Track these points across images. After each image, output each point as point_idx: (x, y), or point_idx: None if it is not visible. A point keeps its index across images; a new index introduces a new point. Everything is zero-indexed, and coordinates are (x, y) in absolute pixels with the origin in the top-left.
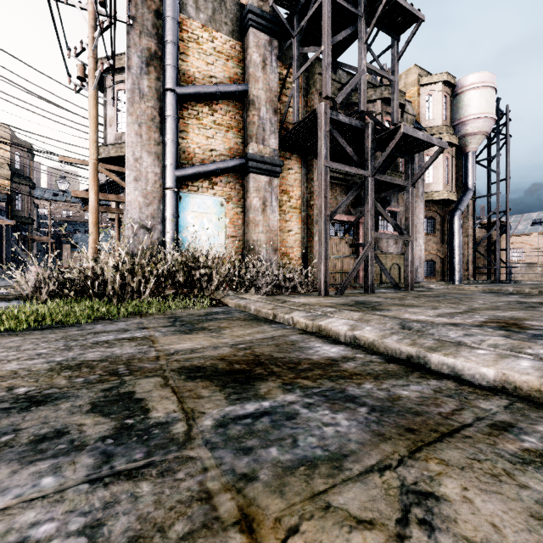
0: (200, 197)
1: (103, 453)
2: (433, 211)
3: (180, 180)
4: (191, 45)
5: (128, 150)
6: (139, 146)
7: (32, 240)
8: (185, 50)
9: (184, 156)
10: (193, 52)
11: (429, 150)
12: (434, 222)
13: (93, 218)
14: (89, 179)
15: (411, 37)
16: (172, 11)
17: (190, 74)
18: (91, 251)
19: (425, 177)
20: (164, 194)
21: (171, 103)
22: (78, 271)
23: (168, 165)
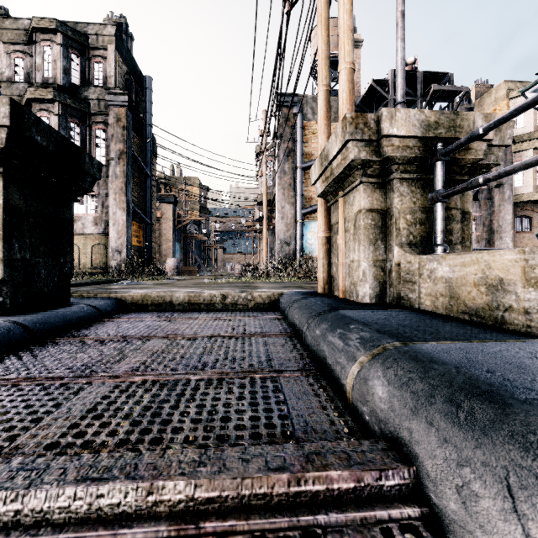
0: (315, 223)
1: (302, 289)
2: (528, 210)
3: (304, 215)
4: (310, 136)
5: (278, 203)
6: (283, 200)
7: (207, 247)
8: (306, 140)
9: (306, 201)
10: (311, 139)
11: (518, 157)
12: (531, 220)
13: (265, 241)
14: (264, 222)
15: (460, 102)
16: (300, 123)
17: (309, 153)
18: (264, 256)
19: (514, 181)
20: (295, 224)
21: (299, 174)
22: (264, 265)
23: (298, 208)
